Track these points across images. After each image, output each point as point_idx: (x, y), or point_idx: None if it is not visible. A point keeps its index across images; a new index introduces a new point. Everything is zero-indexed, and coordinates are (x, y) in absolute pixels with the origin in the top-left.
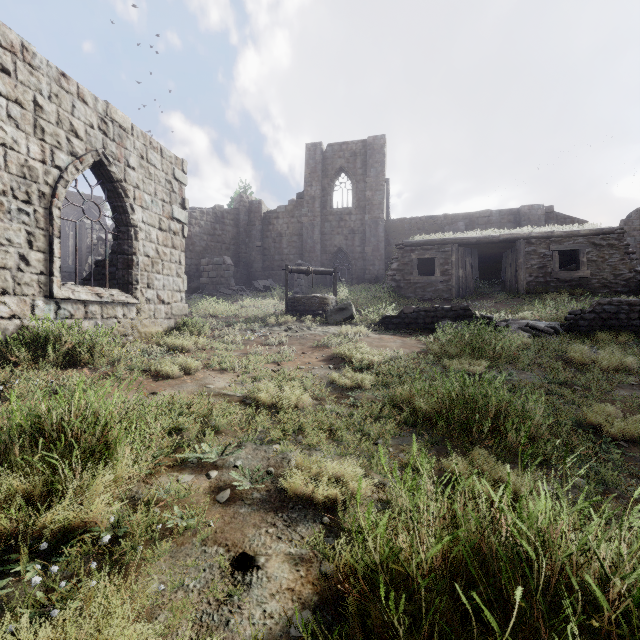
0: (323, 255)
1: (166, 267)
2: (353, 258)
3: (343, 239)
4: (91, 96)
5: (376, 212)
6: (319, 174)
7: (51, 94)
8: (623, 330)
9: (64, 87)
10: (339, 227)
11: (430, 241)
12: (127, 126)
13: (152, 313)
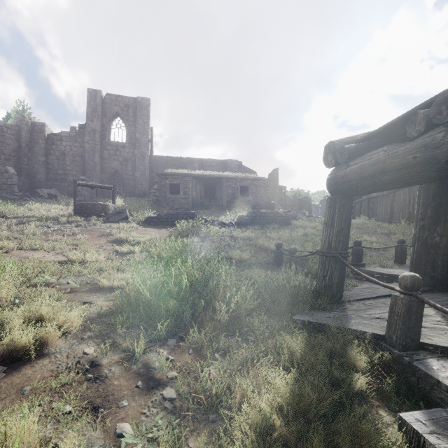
0: (103, 174)
1: None
2: (127, 178)
3: (119, 164)
4: None
5: (143, 149)
6: (99, 114)
7: None
8: (257, 224)
9: None
10: (116, 155)
11: (177, 174)
12: None
13: None
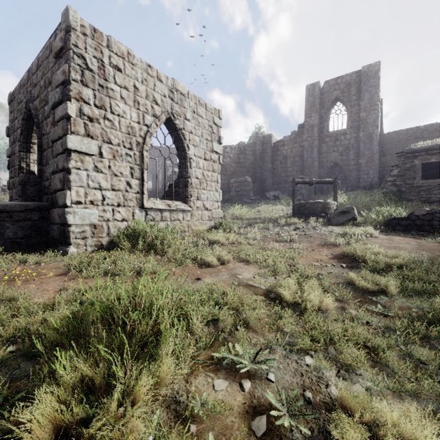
0: (320, 169)
1: (208, 185)
2: (347, 170)
3: (338, 155)
4: (164, 76)
5: (370, 129)
6: (317, 106)
7: (143, 79)
8: None
9: (149, 74)
10: (334, 146)
11: (437, 145)
12: (185, 92)
13: (200, 217)
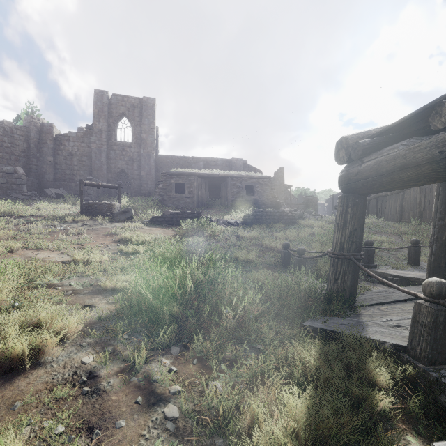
0: (109, 174)
1: None
2: (132, 178)
3: (125, 164)
4: None
5: (149, 148)
6: (106, 114)
7: None
8: (263, 224)
9: None
10: (122, 155)
11: (182, 173)
12: None
13: None
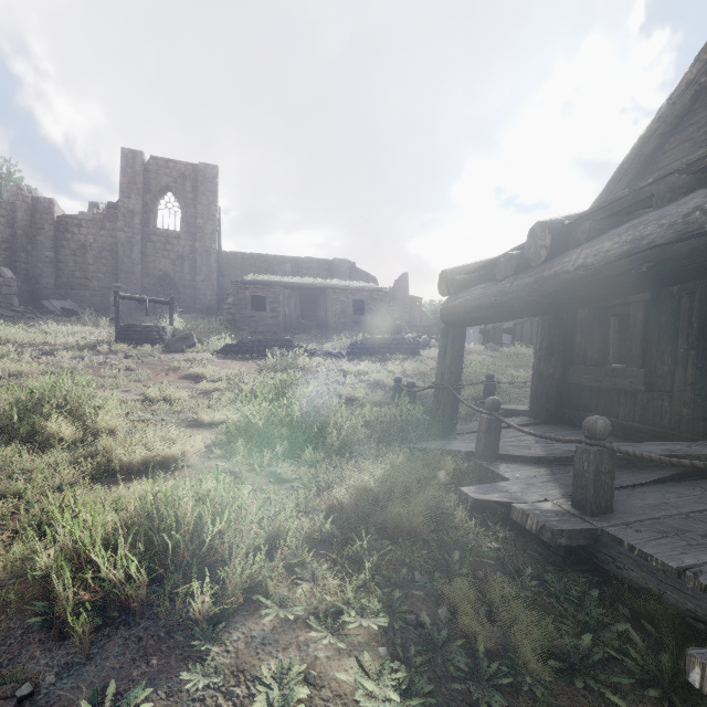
0: (145, 278)
1: None
2: (182, 285)
3: (170, 264)
4: None
5: (208, 241)
6: (140, 187)
7: None
8: (376, 355)
9: None
10: (165, 250)
11: (262, 282)
12: None
13: None
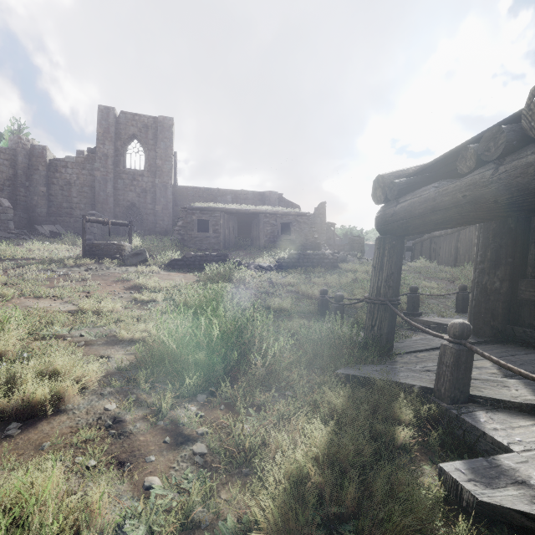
0: (116, 208)
1: None
2: (145, 213)
3: (136, 196)
4: None
5: (166, 178)
6: (112, 135)
7: None
8: (301, 268)
9: None
10: (132, 185)
11: (206, 208)
12: None
13: None
